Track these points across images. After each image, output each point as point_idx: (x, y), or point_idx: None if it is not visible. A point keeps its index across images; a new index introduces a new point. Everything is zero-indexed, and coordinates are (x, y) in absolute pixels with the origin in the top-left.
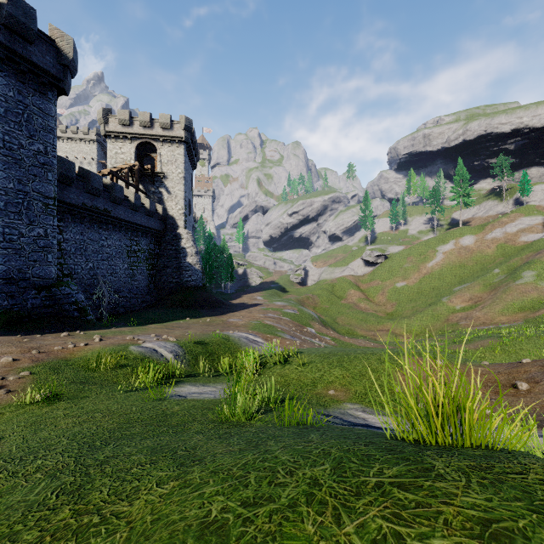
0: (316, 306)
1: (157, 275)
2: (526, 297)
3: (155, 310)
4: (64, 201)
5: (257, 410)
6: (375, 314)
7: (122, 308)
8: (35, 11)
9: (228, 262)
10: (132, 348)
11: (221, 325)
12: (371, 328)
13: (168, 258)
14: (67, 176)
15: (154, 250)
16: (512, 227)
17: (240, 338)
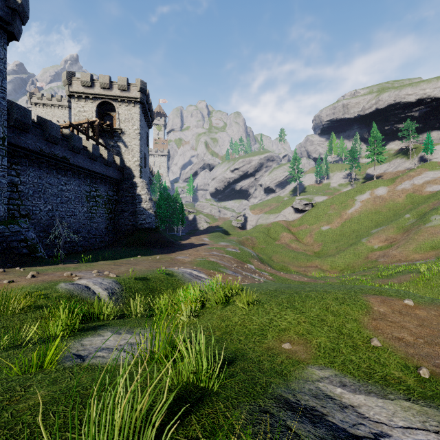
0: (254, 246)
1: (115, 219)
2: (436, 238)
3: (111, 249)
4: (20, 145)
5: (176, 401)
6: (304, 252)
7: (81, 247)
8: None
9: (179, 209)
10: (60, 286)
11: (169, 262)
12: (302, 265)
13: (125, 204)
14: (23, 122)
15: (112, 196)
16: (419, 179)
17: (184, 274)
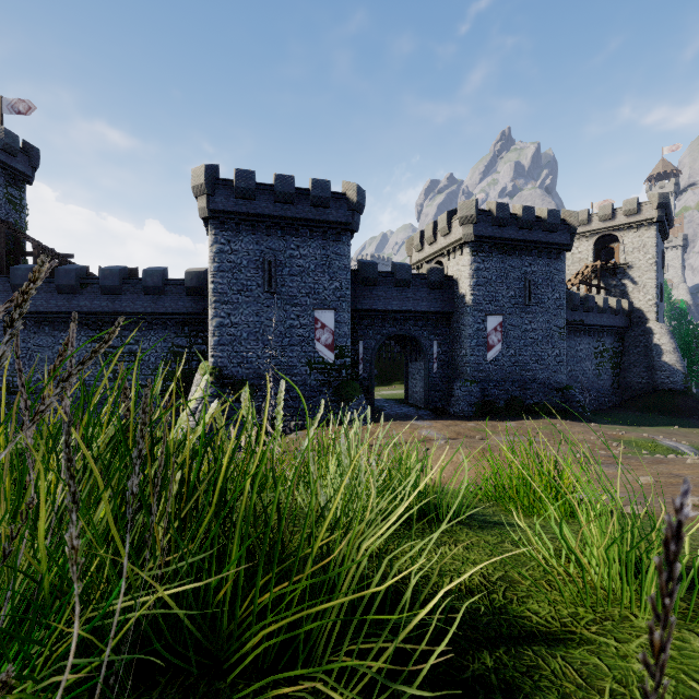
0: None
1: (620, 374)
2: None
3: (626, 412)
4: None
5: None
6: None
7: (591, 406)
8: (559, 211)
9: None
10: (659, 442)
11: None
12: None
13: (634, 356)
14: None
15: (617, 348)
16: None
17: None
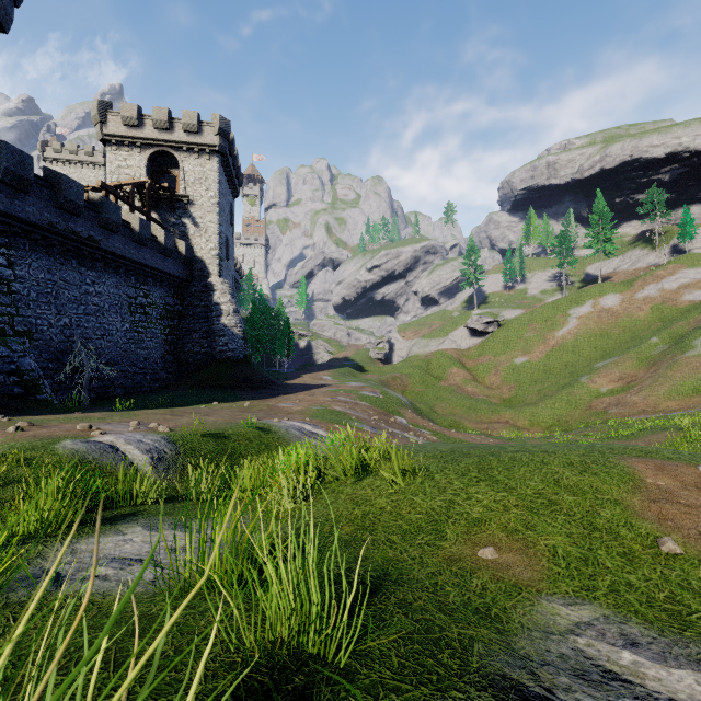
0: (406, 389)
1: (178, 343)
2: None
3: (170, 391)
4: (14, 214)
5: None
6: (487, 400)
7: (120, 387)
8: None
9: (284, 329)
10: (62, 444)
11: (264, 412)
12: (483, 419)
13: (195, 319)
14: (18, 175)
15: (173, 306)
16: (672, 282)
17: (290, 429)
